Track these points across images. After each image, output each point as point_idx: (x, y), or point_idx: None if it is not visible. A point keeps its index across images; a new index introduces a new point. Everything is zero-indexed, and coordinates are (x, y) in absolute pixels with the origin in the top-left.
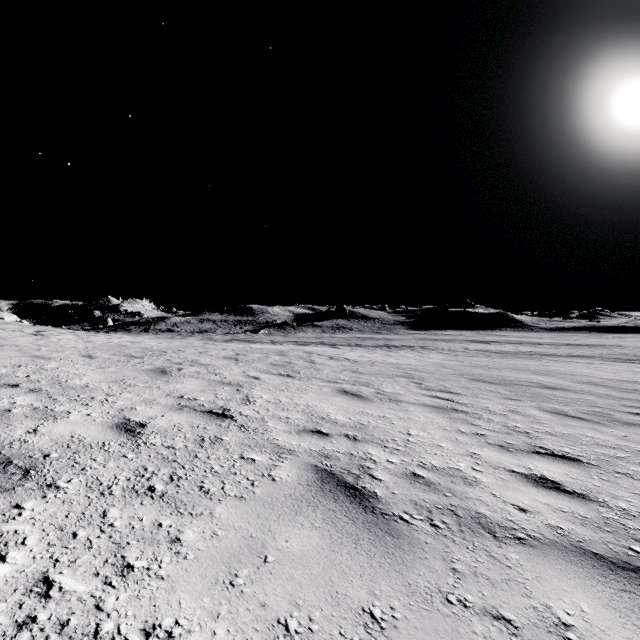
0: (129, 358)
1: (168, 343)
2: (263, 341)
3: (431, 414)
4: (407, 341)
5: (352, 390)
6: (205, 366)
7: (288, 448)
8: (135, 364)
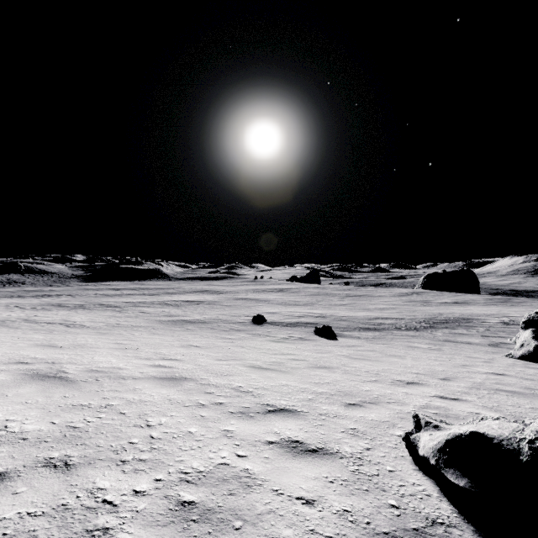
0: None
1: None
2: None
3: (5, 309)
4: (66, 291)
5: None
6: None
7: None
8: None
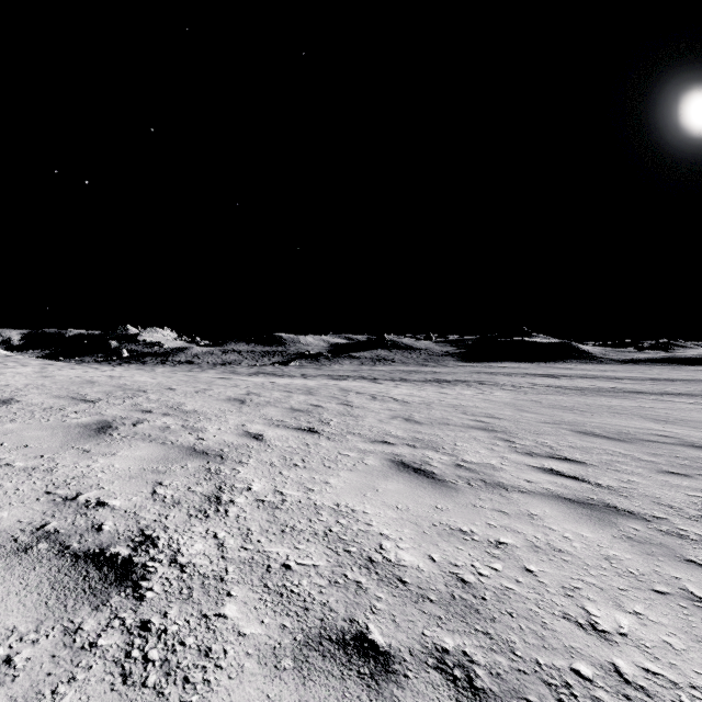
0: (72, 403)
1: (165, 378)
2: (292, 374)
3: (583, 527)
4: (460, 375)
5: (414, 460)
6: (186, 415)
7: None
8: (68, 414)
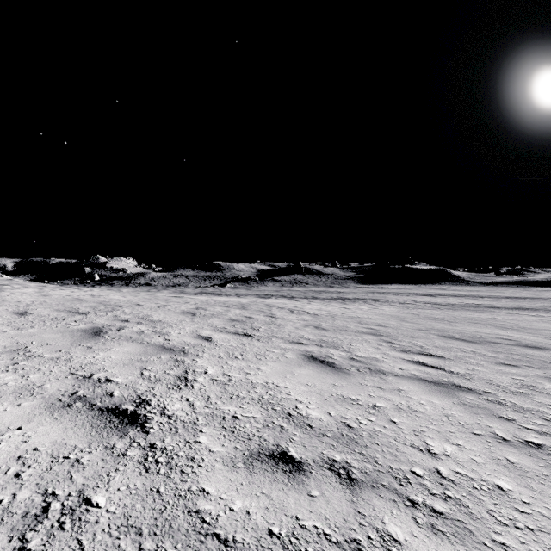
0: (70, 314)
1: (133, 296)
2: (228, 294)
3: (434, 397)
4: (358, 294)
5: (320, 355)
6: (154, 323)
7: (222, 532)
8: (70, 322)
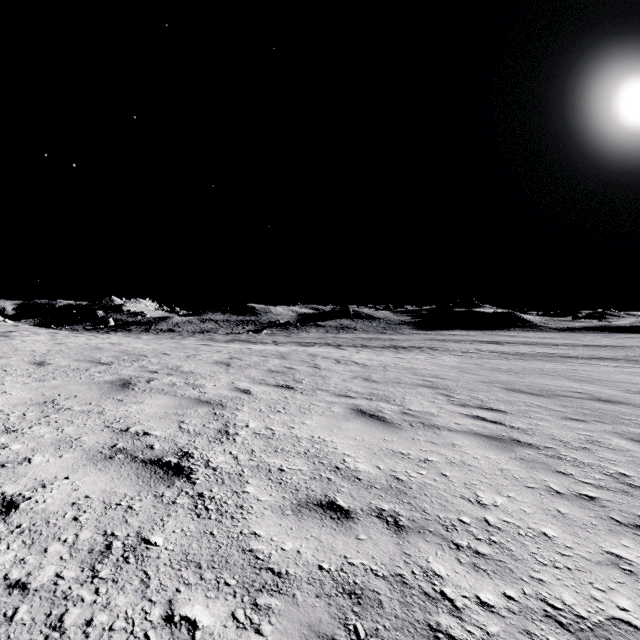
0: (92, 365)
1: (157, 345)
2: (265, 341)
3: (490, 452)
4: (414, 342)
5: (370, 409)
6: (185, 375)
7: (275, 567)
8: (94, 373)
